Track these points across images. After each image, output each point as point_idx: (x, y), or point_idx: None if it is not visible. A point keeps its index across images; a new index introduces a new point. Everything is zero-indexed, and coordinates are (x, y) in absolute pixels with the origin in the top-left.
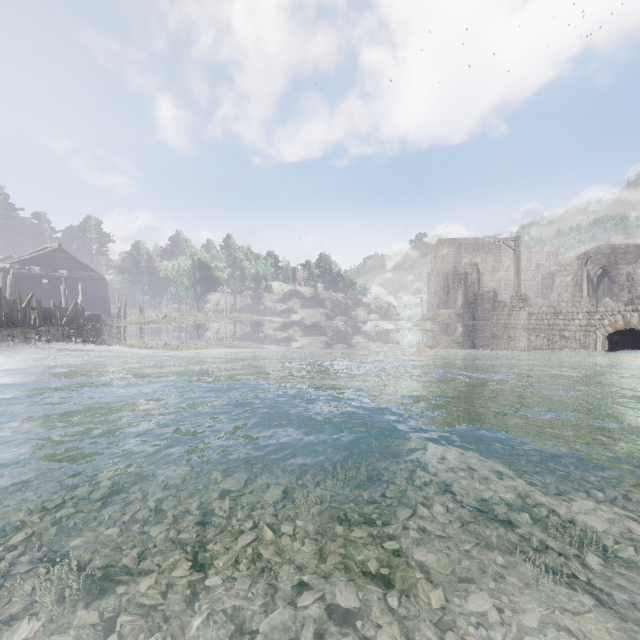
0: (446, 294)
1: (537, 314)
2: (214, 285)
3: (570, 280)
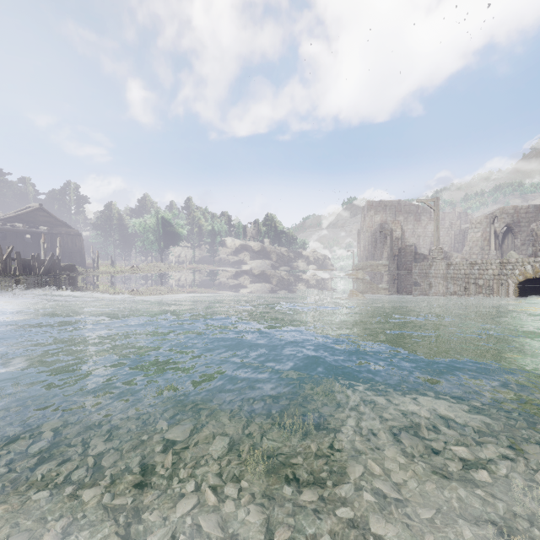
0: (374, 248)
1: (455, 265)
2: (175, 240)
3: (480, 236)
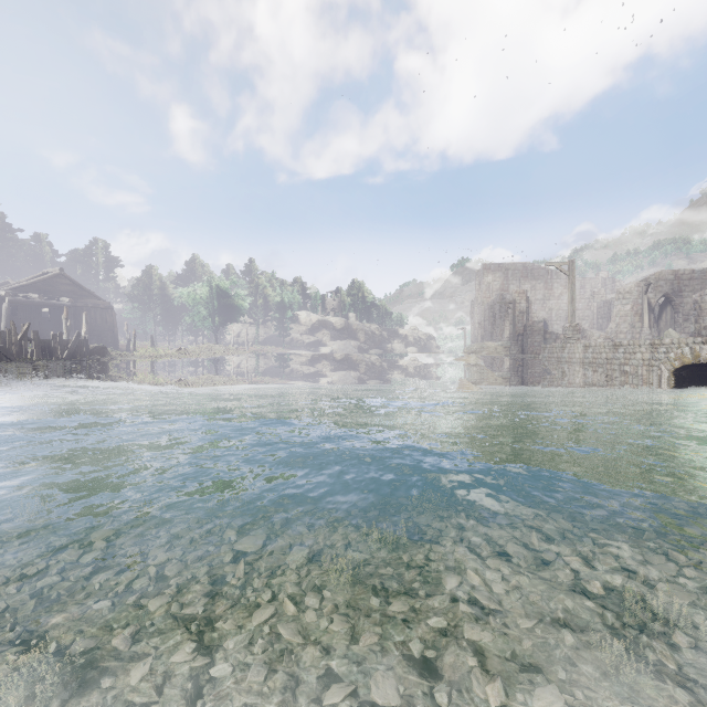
0: (492, 325)
1: (594, 347)
2: (234, 315)
3: (629, 309)
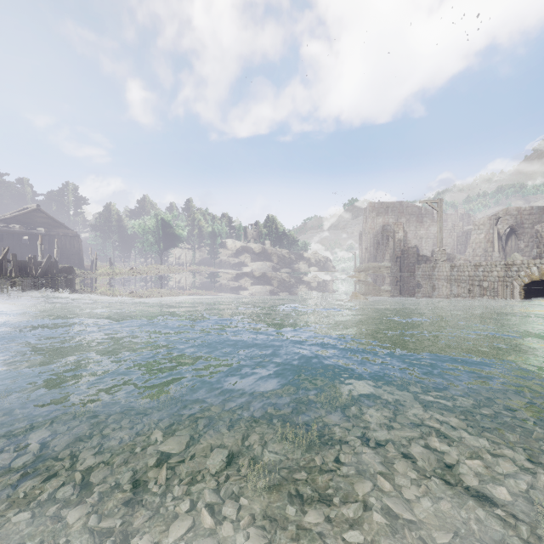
0: (376, 250)
1: (459, 266)
2: (175, 241)
3: (483, 237)
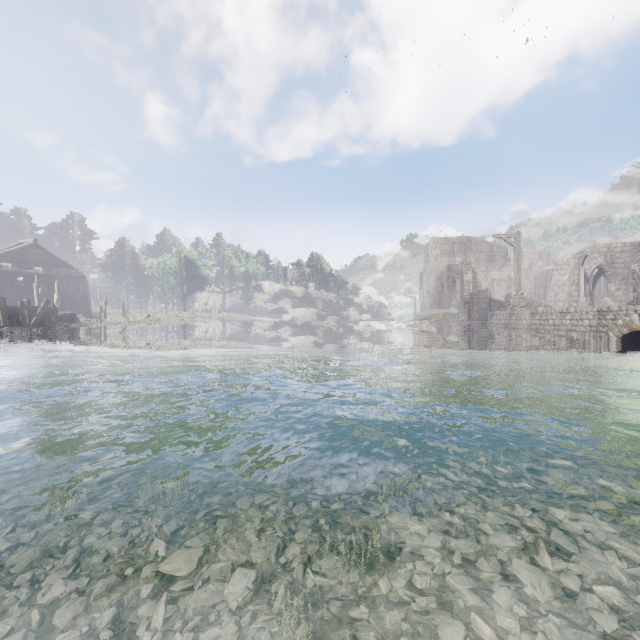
0: (439, 294)
1: (541, 314)
2: (201, 284)
3: (567, 279)
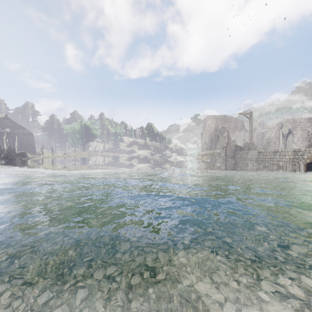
0: (211, 143)
1: (263, 152)
2: (92, 137)
3: (273, 135)
